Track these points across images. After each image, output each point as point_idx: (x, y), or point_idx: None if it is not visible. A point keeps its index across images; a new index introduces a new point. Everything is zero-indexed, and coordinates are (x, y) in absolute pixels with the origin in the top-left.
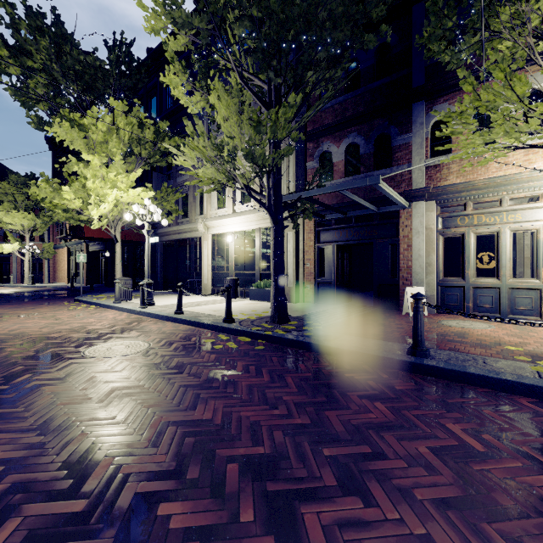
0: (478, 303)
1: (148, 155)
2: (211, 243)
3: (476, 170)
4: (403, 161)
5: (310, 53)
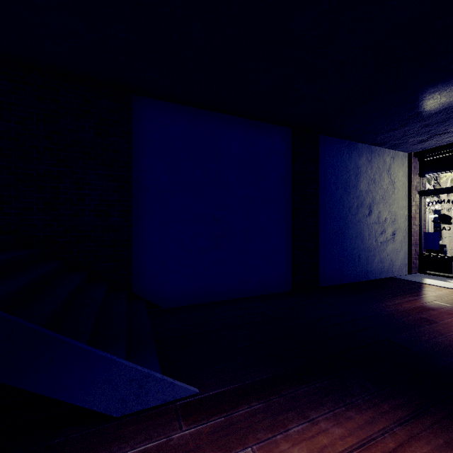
0: None
1: None
2: (433, 214)
3: None
4: None
5: None
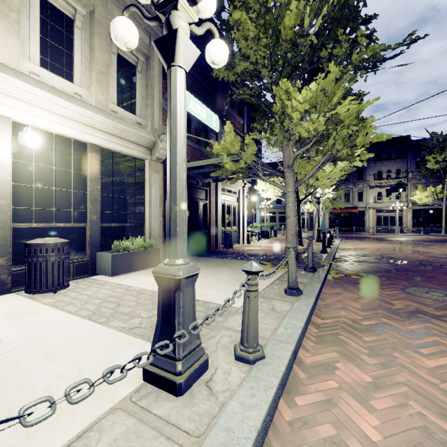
0: None
1: None
2: None
3: None
4: None
5: None
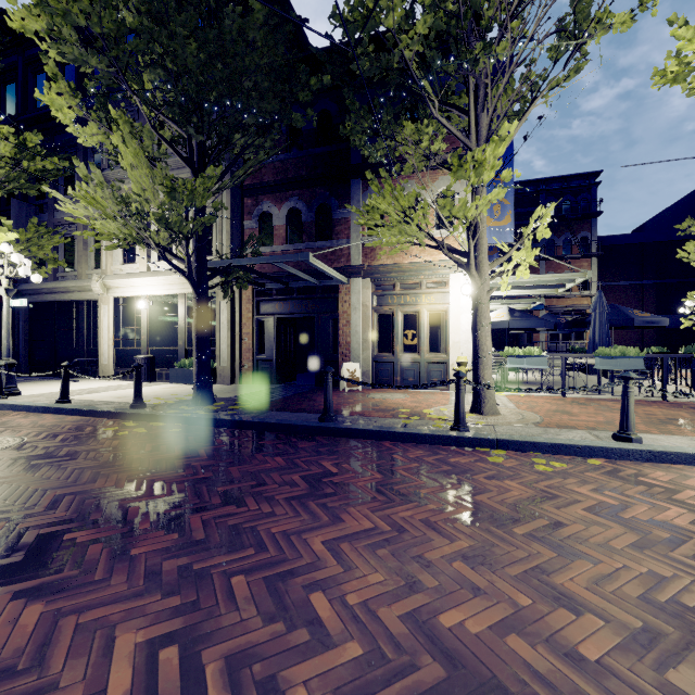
0: (404, 377)
1: (4, 176)
2: (114, 310)
3: (402, 253)
4: (343, 236)
5: (237, 116)
